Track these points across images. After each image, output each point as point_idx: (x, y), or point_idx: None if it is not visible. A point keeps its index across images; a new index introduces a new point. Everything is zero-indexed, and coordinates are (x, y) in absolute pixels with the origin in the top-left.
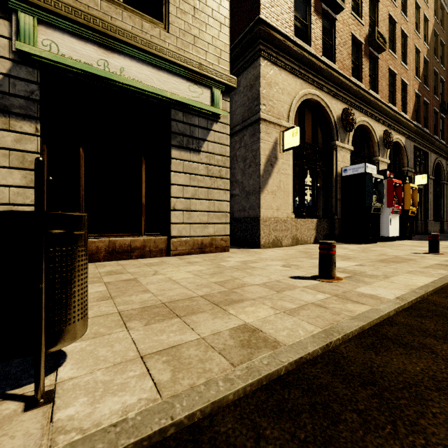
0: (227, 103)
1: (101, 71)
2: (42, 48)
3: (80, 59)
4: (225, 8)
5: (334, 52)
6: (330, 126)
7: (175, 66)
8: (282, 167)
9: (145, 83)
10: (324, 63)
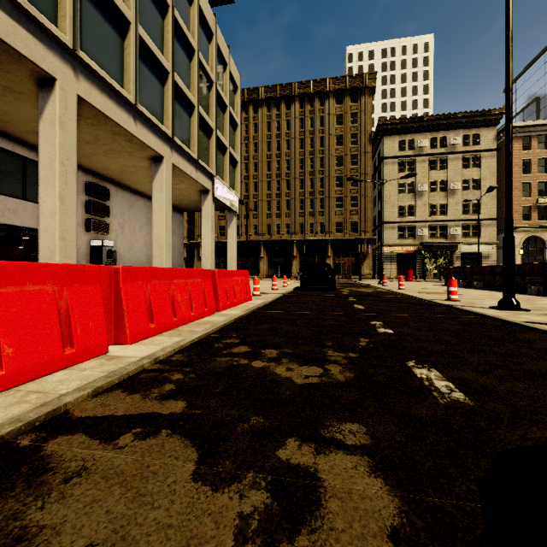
0: (496, 247)
1: (470, 251)
2: (461, 249)
3: (466, 249)
4: (495, 226)
5: (546, 215)
6: (544, 241)
7: (482, 244)
8: (516, 258)
9: (476, 249)
10: (536, 225)
